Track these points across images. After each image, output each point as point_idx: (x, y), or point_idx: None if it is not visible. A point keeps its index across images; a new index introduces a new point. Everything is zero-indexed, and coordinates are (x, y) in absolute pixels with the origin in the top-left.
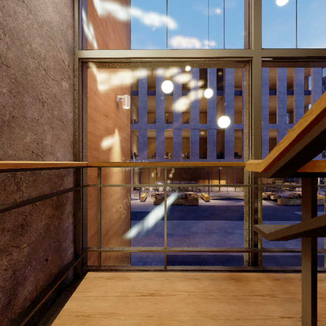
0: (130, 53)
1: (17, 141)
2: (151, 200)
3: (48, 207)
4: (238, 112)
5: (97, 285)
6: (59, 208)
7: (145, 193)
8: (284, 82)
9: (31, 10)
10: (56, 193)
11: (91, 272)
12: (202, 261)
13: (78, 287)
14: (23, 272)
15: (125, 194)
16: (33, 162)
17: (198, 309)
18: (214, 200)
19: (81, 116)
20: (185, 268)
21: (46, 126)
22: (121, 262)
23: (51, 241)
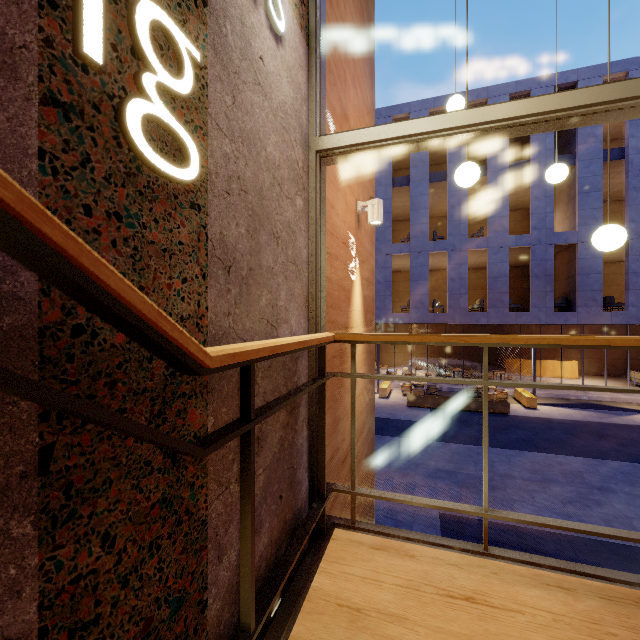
0: (408, 127)
1: (253, 306)
2: (401, 396)
3: (282, 410)
4: (614, 199)
5: (358, 556)
6: (293, 412)
7: (389, 382)
8: None
9: (266, 93)
10: (302, 390)
11: (340, 530)
12: (528, 542)
13: (325, 552)
14: (259, 514)
15: (367, 386)
16: (286, 342)
17: None
18: (548, 408)
19: (319, 253)
20: (532, 559)
21: (280, 277)
22: (363, 515)
23: (285, 467)
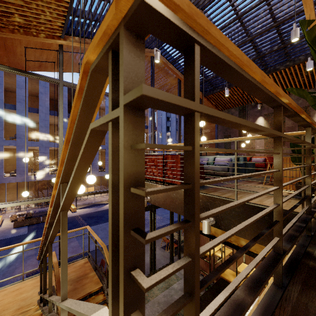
0: (5, 205)
1: None
2: (10, 223)
3: None
4: None
5: None
6: None
7: (2, 216)
8: None
9: None
10: None
11: None
12: None
13: None
14: None
15: None
16: None
17: (34, 286)
18: (80, 210)
19: None
20: (32, 276)
21: None
22: None
23: None
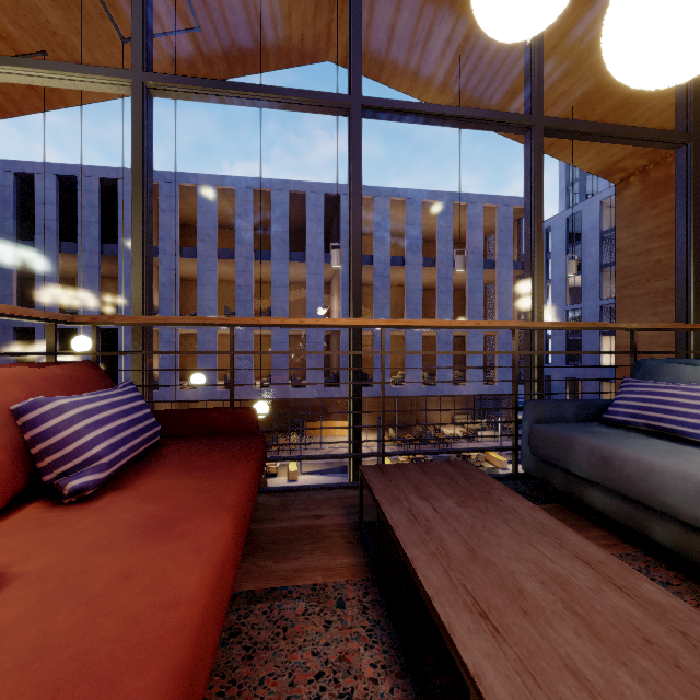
0: None
1: None
2: None
3: None
4: None
5: None
6: None
7: None
8: (450, 244)
9: None
10: None
11: None
12: None
13: None
14: None
15: None
16: None
17: None
18: (307, 477)
19: None
20: None
21: None
22: None
23: None
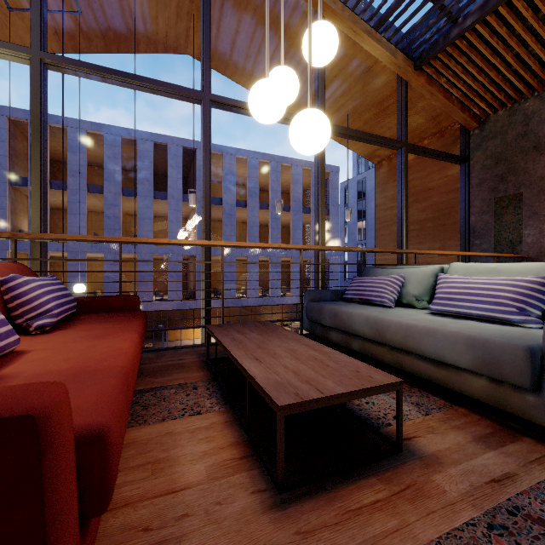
0: None
1: None
2: None
3: None
4: None
5: None
6: None
7: None
8: (279, 193)
9: None
10: None
11: None
12: None
13: None
14: None
15: None
16: None
17: None
18: None
19: None
20: None
21: None
22: None
23: None
